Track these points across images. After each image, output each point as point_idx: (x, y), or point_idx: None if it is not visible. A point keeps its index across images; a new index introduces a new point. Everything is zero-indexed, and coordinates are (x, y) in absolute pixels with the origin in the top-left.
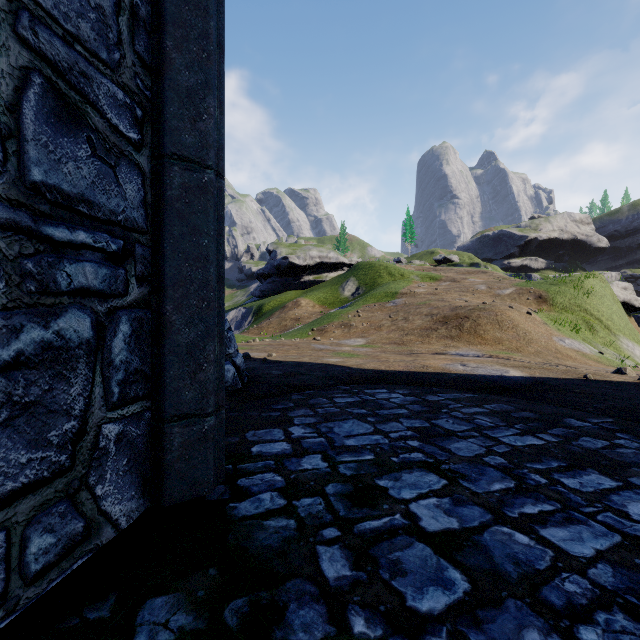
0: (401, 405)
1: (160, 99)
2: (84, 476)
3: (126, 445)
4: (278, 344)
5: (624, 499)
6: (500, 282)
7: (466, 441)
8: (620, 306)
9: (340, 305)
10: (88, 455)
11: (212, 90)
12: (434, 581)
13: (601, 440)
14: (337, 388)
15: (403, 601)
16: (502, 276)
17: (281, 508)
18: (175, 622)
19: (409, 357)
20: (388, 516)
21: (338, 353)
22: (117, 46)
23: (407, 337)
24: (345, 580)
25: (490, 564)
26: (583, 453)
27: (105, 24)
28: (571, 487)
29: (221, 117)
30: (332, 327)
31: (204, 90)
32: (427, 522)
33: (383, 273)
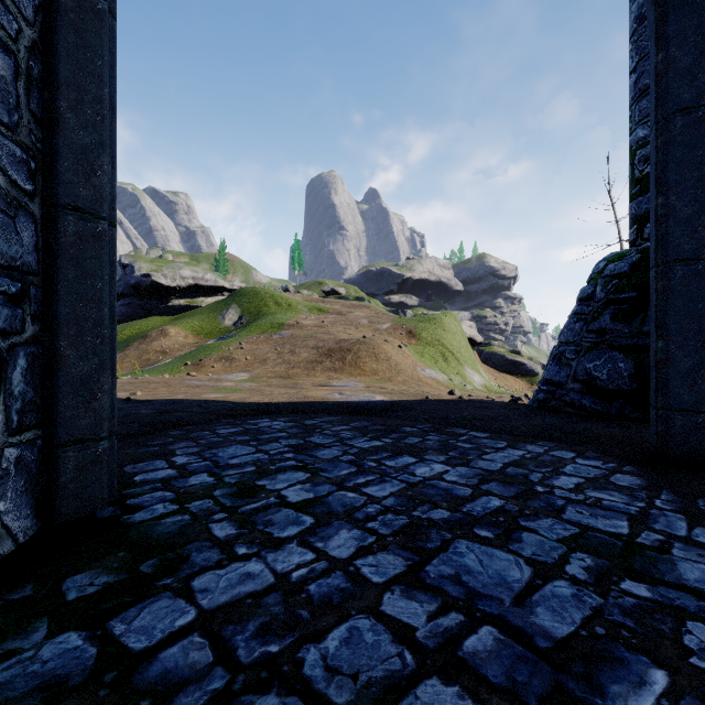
0: (282, 430)
1: (53, 152)
2: None
3: (23, 468)
4: (141, 382)
5: (416, 467)
6: (380, 317)
7: (330, 449)
8: (467, 341)
9: (220, 336)
10: None
11: (106, 150)
12: (293, 523)
13: (419, 438)
14: (219, 422)
15: (272, 535)
16: (382, 311)
17: (175, 511)
18: (99, 581)
19: (294, 390)
20: (265, 500)
21: (219, 389)
22: (16, 109)
23: (293, 370)
24: (232, 535)
25: (329, 509)
26: (405, 446)
27: (7, 91)
28: (390, 466)
29: (113, 171)
30: (210, 361)
31: (98, 149)
32: (293, 498)
33: (269, 302)
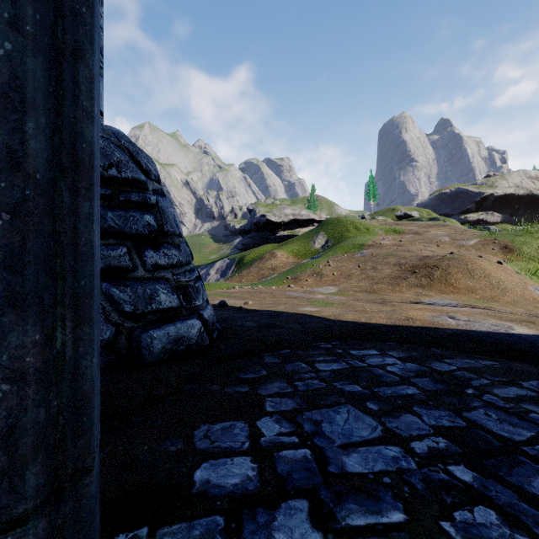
0: (405, 378)
1: None
2: None
3: None
4: (255, 291)
5: None
6: (462, 234)
7: None
8: None
9: (311, 256)
10: None
11: None
12: None
13: None
14: (317, 346)
15: None
16: (463, 228)
17: None
18: None
19: (385, 306)
20: None
21: (312, 301)
22: None
23: (377, 285)
24: None
25: None
26: None
27: None
28: None
29: None
30: (305, 276)
31: None
32: None
33: (350, 227)
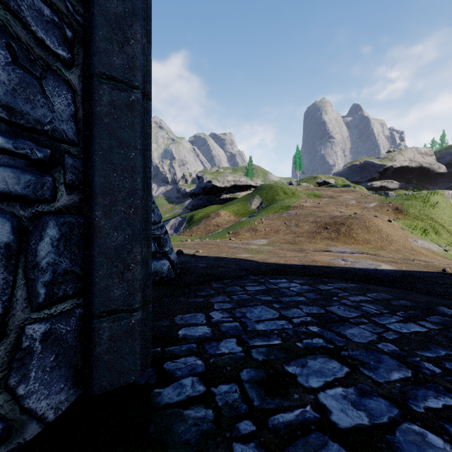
0: (299, 293)
1: (90, 24)
2: (3, 379)
3: (54, 342)
4: (204, 243)
5: None
6: (366, 198)
7: (358, 327)
8: None
9: (248, 215)
10: (8, 357)
11: (139, 18)
12: None
13: None
14: (248, 278)
15: None
16: (367, 194)
17: (200, 395)
18: None
19: (301, 253)
20: (299, 408)
21: (247, 250)
22: None
23: (298, 238)
24: None
25: None
26: None
27: None
28: None
29: (148, 45)
30: (243, 231)
31: (131, 18)
32: (337, 416)
33: (279, 192)
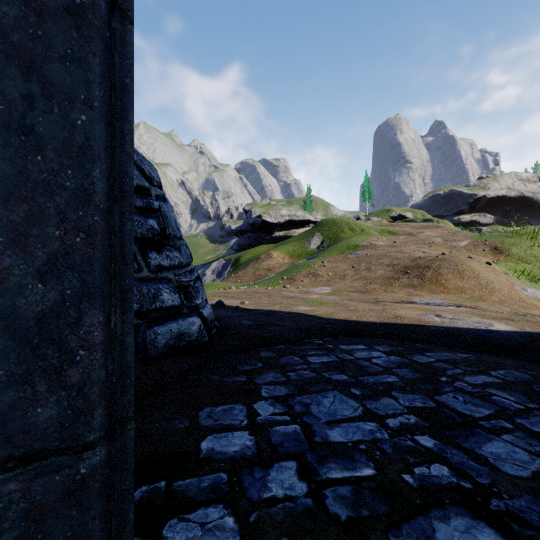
0: (387, 369)
1: None
2: None
3: None
4: (251, 292)
5: None
6: (455, 235)
7: (501, 440)
8: None
9: (307, 257)
10: None
11: None
12: None
13: None
14: (309, 342)
15: None
16: (455, 230)
17: None
18: None
19: (377, 306)
20: None
21: (307, 301)
22: None
23: (370, 286)
24: None
25: None
26: None
27: None
28: None
29: None
30: (300, 276)
31: None
32: None
33: (345, 228)
